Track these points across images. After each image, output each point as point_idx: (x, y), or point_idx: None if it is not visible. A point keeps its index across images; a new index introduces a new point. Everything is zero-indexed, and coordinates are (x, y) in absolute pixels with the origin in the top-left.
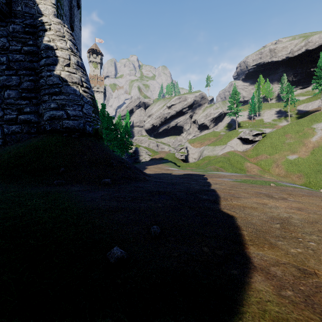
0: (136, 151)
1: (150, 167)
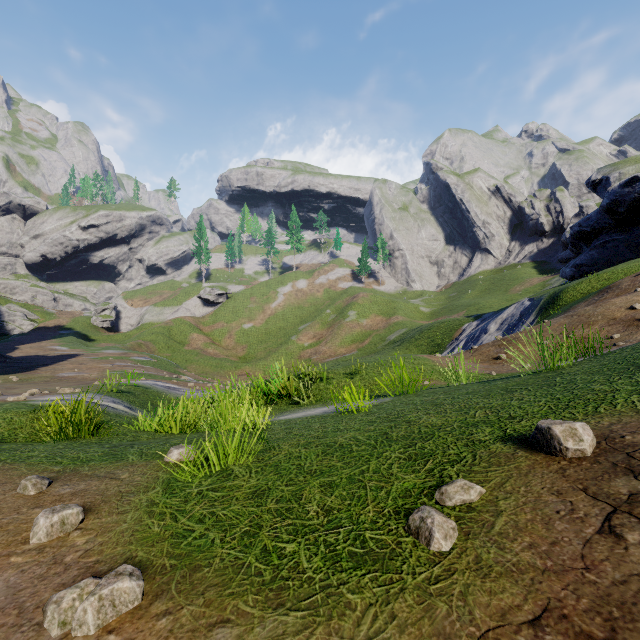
0: None
1: (24, 347)
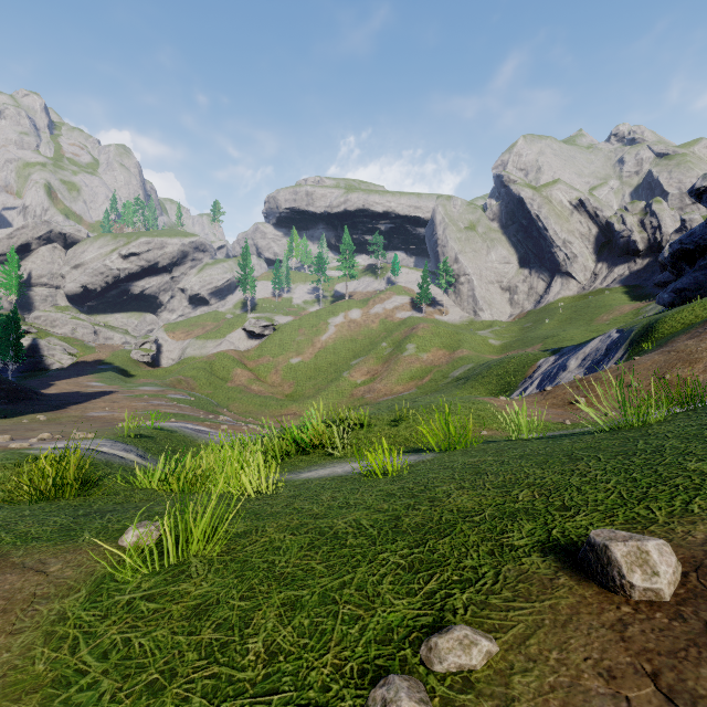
0: (38, 346)
1: (61, 383)
